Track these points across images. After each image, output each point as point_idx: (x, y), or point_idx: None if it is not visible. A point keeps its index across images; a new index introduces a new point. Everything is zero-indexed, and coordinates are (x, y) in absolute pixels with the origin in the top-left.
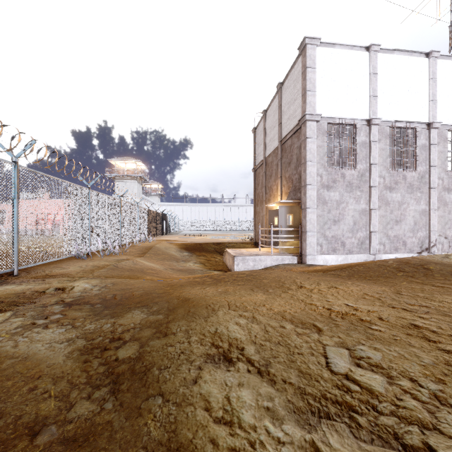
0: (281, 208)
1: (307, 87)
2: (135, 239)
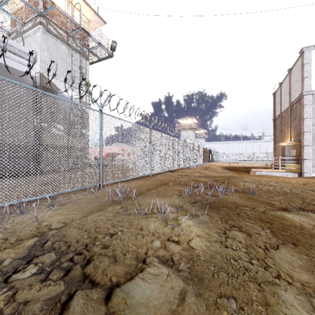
0: (286, 146)
1: (304, 75)
2: (199, 163)
